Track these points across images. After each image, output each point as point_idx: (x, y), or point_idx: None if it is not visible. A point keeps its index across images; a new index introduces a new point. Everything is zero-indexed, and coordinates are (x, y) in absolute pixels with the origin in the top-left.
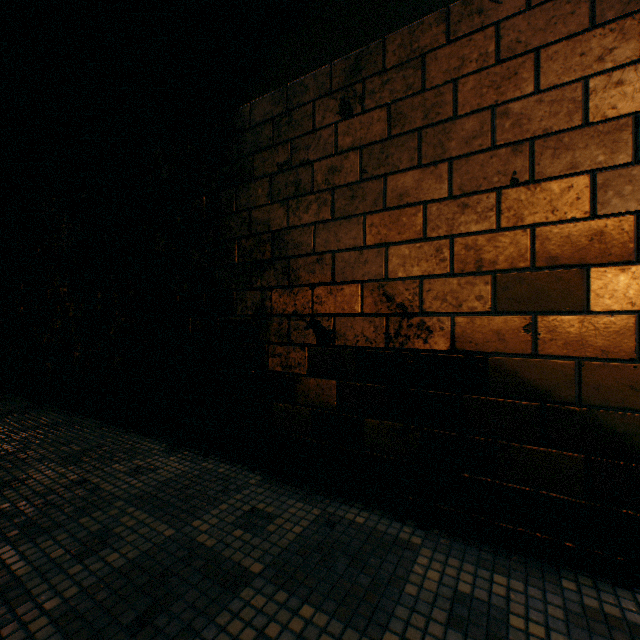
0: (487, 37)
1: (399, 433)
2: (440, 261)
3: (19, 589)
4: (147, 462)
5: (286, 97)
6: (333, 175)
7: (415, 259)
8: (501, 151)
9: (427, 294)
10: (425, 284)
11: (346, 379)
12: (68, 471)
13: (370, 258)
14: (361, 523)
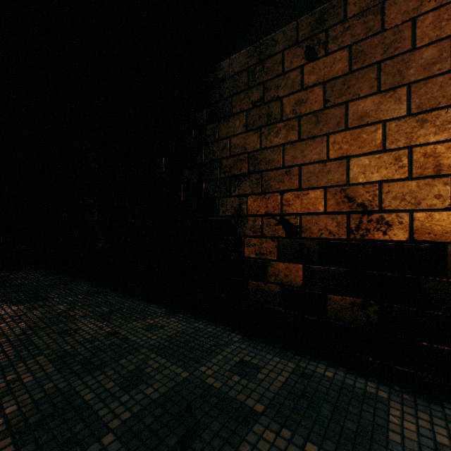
0: None
1: (359, 307)
2: (399, 168)
3: (89, 410)
4: (155, 321)
5: (259, 51)
6: (299, 106)
7: (374, 167)
8: None
9: (386, 195)
10: (384, 187)
11: (311, 263)
12: (103, 325)
13: (332, 168)
14: (331, 377)
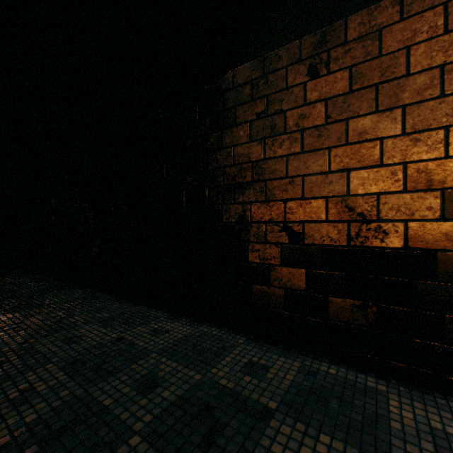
0: (436, 14)
1: (359, 308)
2: (395, 181)
3: (110, 415)
4: (159, 326)
5: (263, 65)
6: (302, 120)
7: (373, 180)
8: (449, 98)
9: (383, 206)
10: (381, 198)
11: (313, 268)
12: (108, 331)
13: (334, 180)
14: (334, 374)
